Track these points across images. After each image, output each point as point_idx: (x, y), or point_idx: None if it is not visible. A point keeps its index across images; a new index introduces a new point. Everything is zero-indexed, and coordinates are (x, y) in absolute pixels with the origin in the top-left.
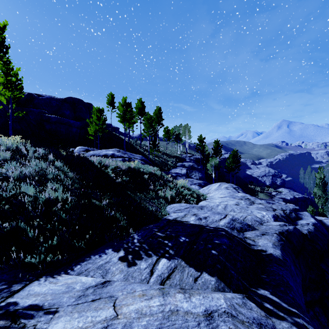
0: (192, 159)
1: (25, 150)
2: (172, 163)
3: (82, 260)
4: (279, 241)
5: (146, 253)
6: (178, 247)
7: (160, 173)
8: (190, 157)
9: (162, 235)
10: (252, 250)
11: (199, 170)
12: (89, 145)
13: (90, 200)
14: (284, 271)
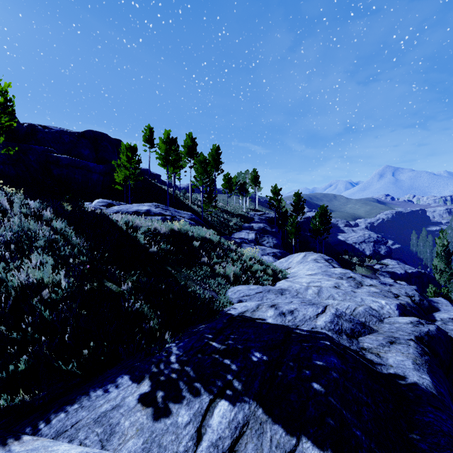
0: (262, 219)
1: (9, 203)
2: (236, 224)
3: (72, 400)
4: (422, 355)
5: (191, 387)
6: (248, 374)
7: (217, 238)
8: (260, 215)
9: (220, 348)
10: (379, 374)
11: (273, 234)
12: (117, 199)
13: (102, 284)
14: (447, 421)
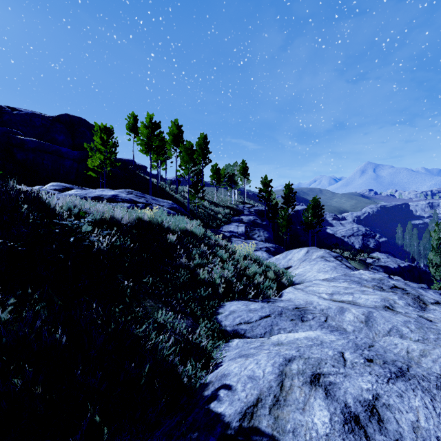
0: (252, 211)
1: None
2: (224, 216)
3: None
4: None
5: None
6: None
7: (202, 231)
8: (249, 208)
9: None
10: None
11: (264, 227)
12: (93, 188)
13: None
14: None
